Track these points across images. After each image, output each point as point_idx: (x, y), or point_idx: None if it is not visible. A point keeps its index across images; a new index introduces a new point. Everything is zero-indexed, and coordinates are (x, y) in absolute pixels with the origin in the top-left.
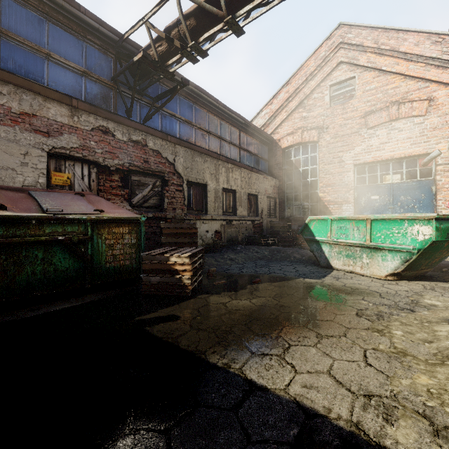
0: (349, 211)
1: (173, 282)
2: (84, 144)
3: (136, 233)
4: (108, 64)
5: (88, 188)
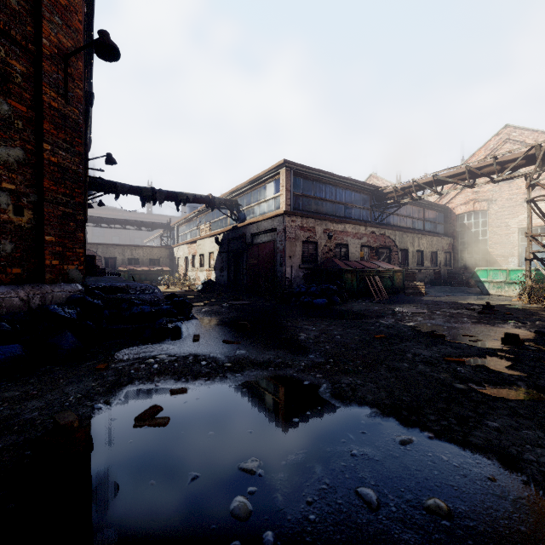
0: (513, 262)
1: (418, 292)
2: (368, 240)
3: (402, 275)
4: (368, 200)
5: (368, 257)
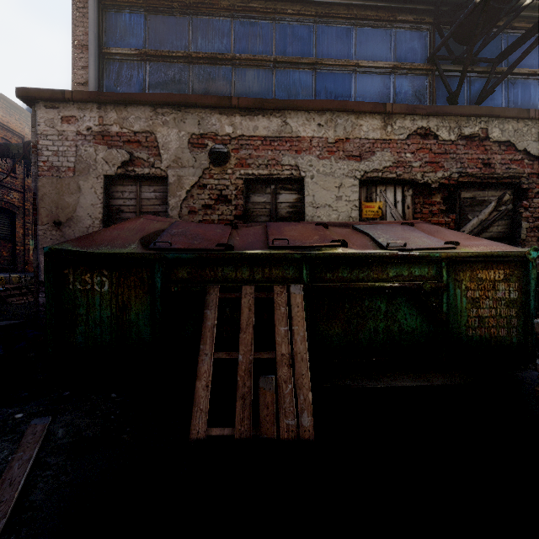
0: None
1: None
2: (398, 160)
3: (517, 282)
4: (422, 41)
5: (401, 218)
